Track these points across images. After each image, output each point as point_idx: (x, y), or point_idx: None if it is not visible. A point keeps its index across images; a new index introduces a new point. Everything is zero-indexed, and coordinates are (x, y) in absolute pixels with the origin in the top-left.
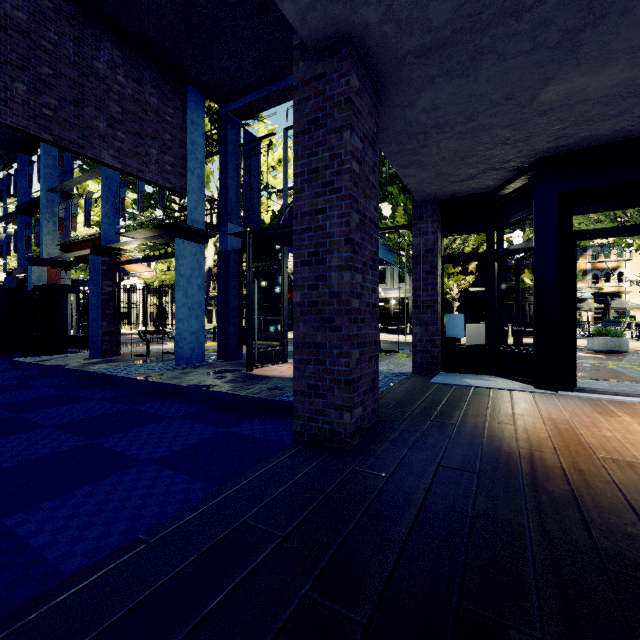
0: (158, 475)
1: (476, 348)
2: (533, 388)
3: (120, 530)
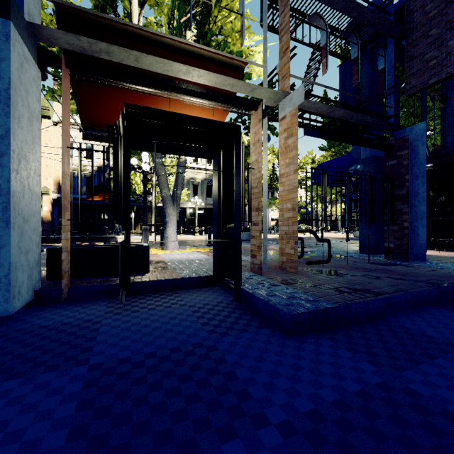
0: None
1: None
2: None
3: None
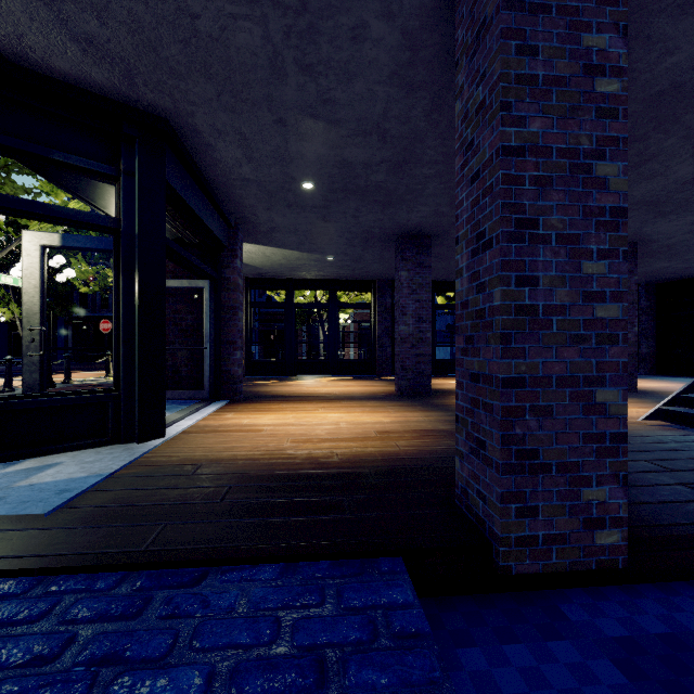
0: None
1: None
2: (136, 444)
3: None
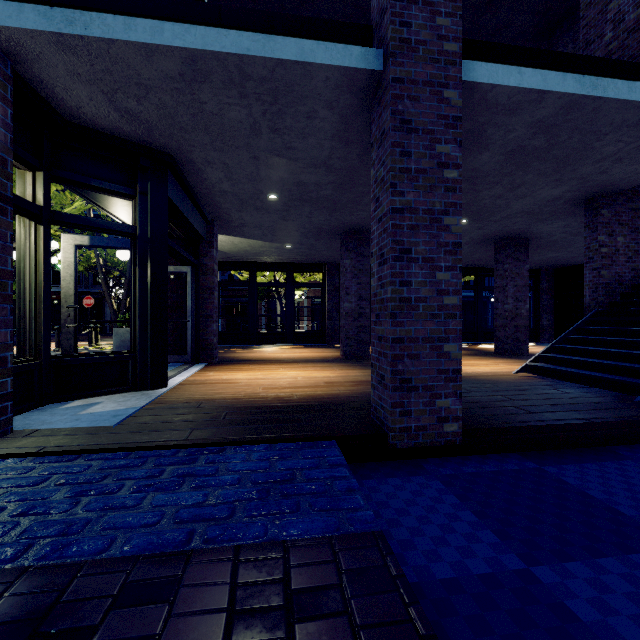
0: (638, 511)
1: (30, 365)
2: (149, 391)
3: (633, 473)
